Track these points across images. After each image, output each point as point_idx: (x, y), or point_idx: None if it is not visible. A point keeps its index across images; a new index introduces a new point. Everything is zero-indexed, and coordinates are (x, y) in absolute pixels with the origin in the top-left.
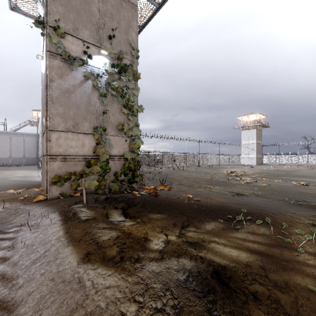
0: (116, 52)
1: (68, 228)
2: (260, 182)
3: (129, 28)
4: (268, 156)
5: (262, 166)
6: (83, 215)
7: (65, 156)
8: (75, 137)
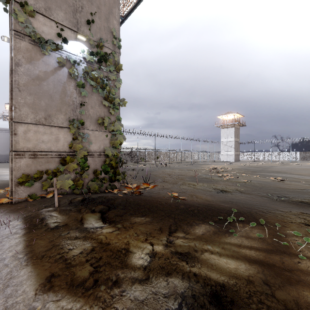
0: (96, 39)
1: (31, 240)
2: (241, 178)
3: (110, 15)
4: (245, 153)
5: (239, 162)
6: (52, 221)
7: (35, 152)
8: (47, 131)
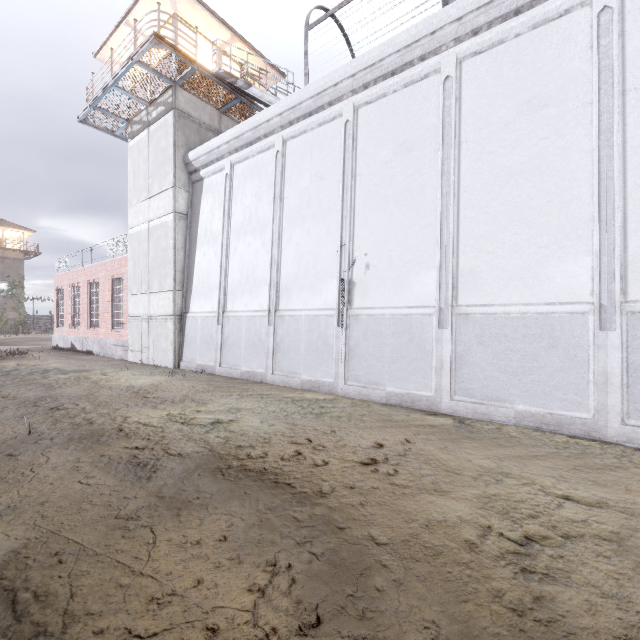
0: (12, 280)
1: None
2: None
3: (19, 269)
4: None
5: None
6: None
7: None
8: None
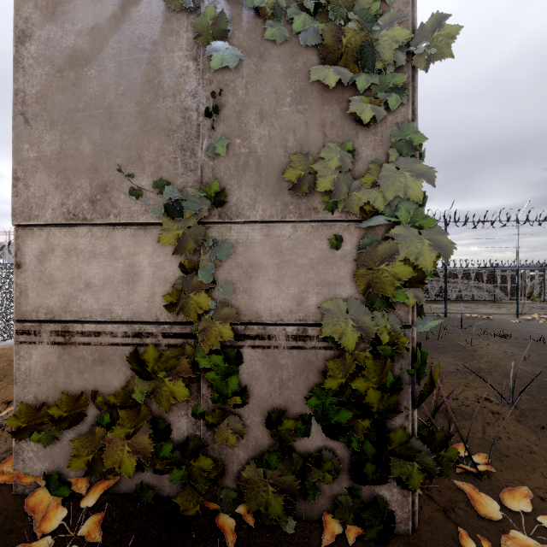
0: None
1: None
2: None
3: None
4: None
5: None
6: None
7: (67, 323)
8: (101, 245)
